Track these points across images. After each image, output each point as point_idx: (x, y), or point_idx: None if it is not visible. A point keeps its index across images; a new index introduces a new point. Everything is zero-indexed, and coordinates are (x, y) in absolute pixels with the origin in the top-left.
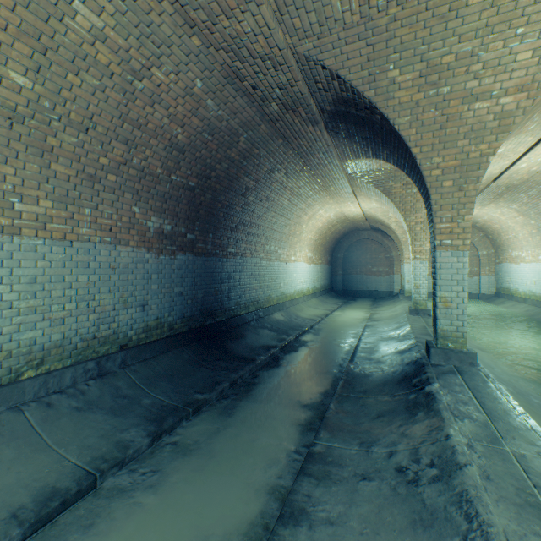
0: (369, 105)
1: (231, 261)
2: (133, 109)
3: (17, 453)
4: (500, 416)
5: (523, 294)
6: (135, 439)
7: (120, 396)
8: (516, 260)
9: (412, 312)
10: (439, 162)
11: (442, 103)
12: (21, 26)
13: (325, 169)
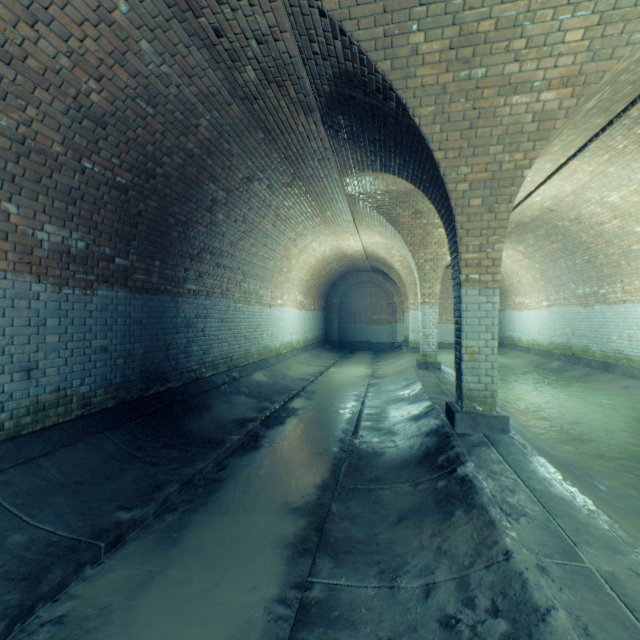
0: (383, 84)
1: (191, 302)
2: None
3: None
4: (559, 507)
5: (527, 343)
6: None
7: None
8: (520, 307)
9: (421, 366)
10: (466, 173)
11: (475, 91)
12: None
13: (321, 185)
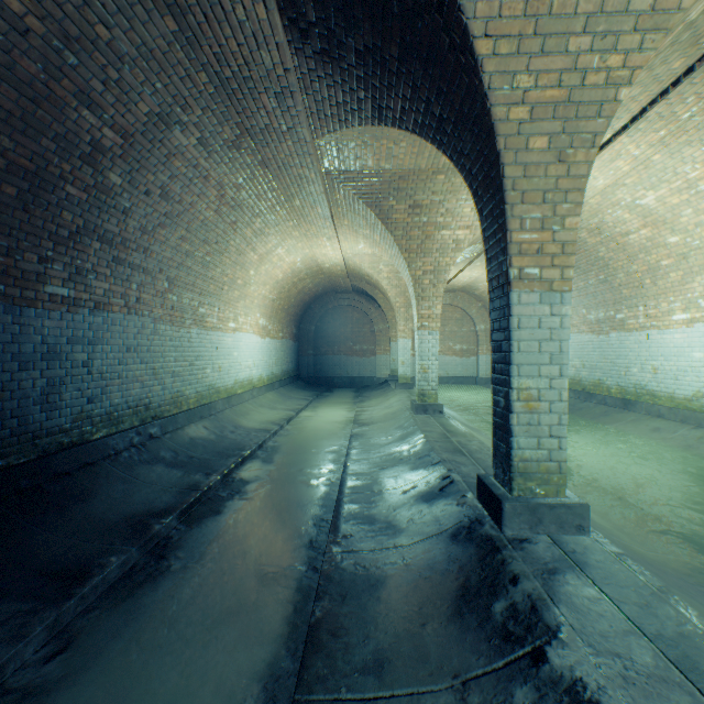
0: None
1: (57, 317)
2: None
3: None
4: None
5: None
6: None
7: None
8: None
9: (418, 409)
10: (528, 88)
11: None
12: None
13: (284, 148)
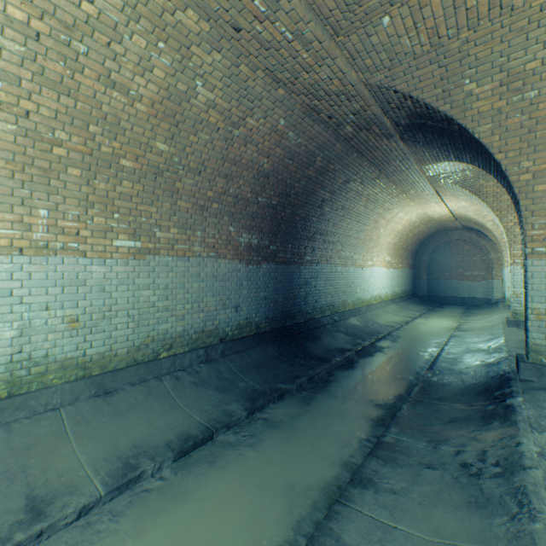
0: (445, 117)
1: (307, 268)
2: (231, 151)
3: (162, 407)
4: None
5: None
6: (236, 410)
7: (222, 378)
8: None
9: (509, 323)
10: (528, 166)
11: (529, 107)
12: (165, 112)
13: (403, 174)
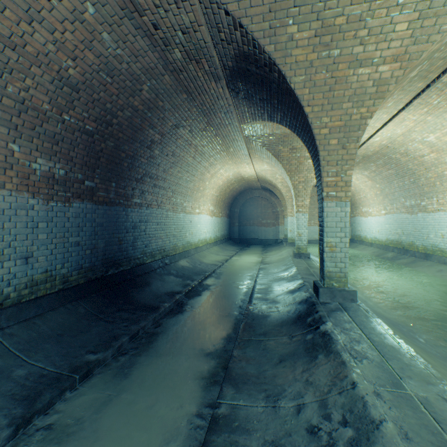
0: (269, 61)
1: (136, 211)
2: (1, 21)
3: None
4: (390, 352)
5: (370, 240)
6: None
7: None
8: (366, 214)
9: (296, 255)
10: (327, 122)
11: (332, 65)
12: None
13: (226, 130)
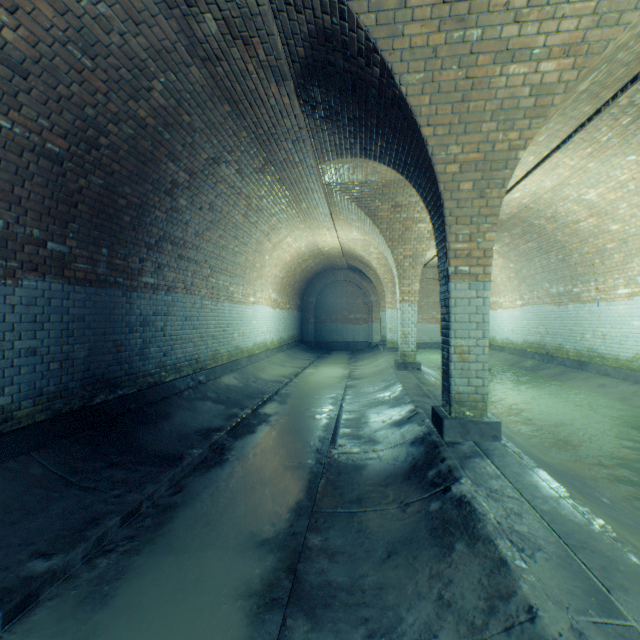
0: (366, 44)
1: (148, 298)
2: None
3: None
4: (577, 535)
5: (501, 342)
6: None
7: None
8: (494, 306)
9: (400, 366)
10: (457, 153)
11: (469, 57)
12: None
13: (296, 171)
